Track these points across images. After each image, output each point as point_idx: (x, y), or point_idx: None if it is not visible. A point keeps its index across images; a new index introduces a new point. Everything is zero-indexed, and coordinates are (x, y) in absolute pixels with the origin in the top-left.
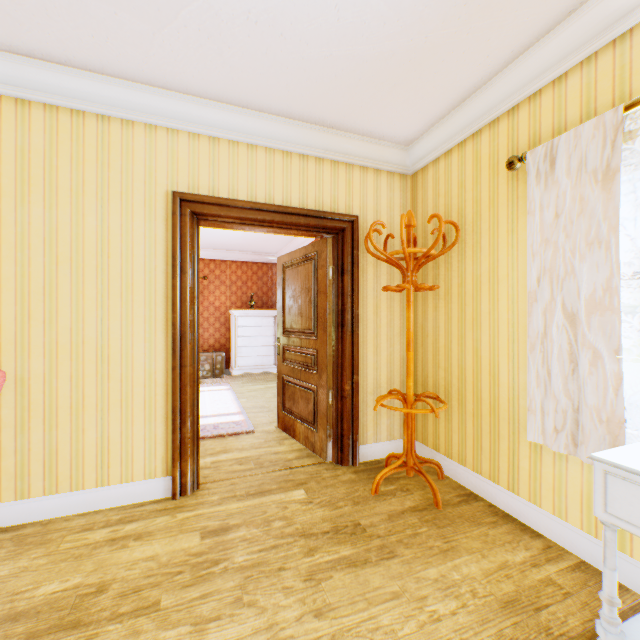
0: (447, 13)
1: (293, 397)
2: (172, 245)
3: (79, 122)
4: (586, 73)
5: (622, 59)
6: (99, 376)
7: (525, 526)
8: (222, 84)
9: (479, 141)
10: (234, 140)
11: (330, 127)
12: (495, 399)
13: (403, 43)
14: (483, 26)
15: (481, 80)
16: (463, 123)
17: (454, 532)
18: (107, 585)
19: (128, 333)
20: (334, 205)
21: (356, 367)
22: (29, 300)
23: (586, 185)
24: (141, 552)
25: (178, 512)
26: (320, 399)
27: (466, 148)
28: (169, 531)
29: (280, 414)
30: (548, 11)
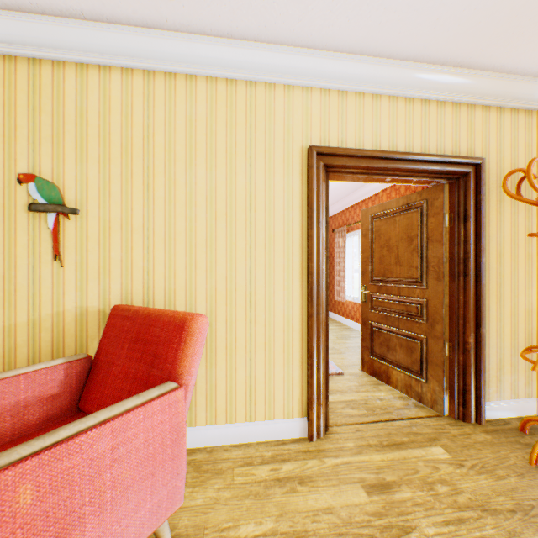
0: None
1: (386, 344)
2: (309, 197)
3: (232, 90)
4: None
5: None
6: (247, 320)
7: None
8: (365, 32)
9: None
10: (360, 92)
11: (457, 66)
12: None
13: None
14: None
15: None
16: None
17: None
18: (302, 537)
19: (270, 281)
20: (455, 149)
21: (481, 319)
22: (195, 251)
23: None
24: (314, 501)
25: (323, 456)
26: (431, 350)
27: None
28: (327, 479)
29: (366, 358)
30: None
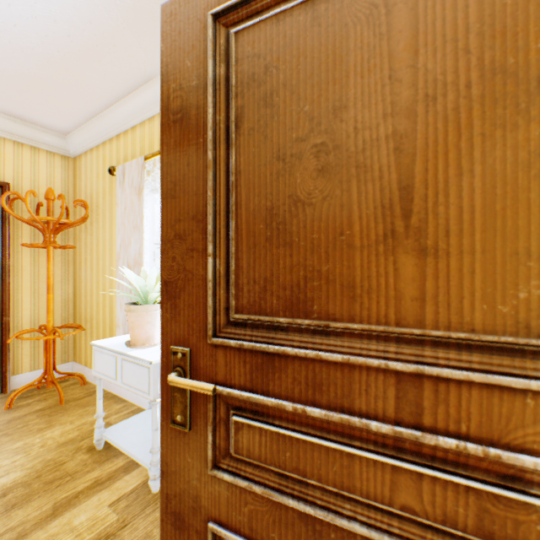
0: (37, 62)
1: None
2: None
3: None
4: (142, 131)
5: (152, 130)
6: None
7: (121, 399)
8: None
9: (106, 149)
10: None
11: None
12: (112, 322)
13: (10, 66)
14: (74, 80)
15: (98, 110)
16: (96, 133)
17: (62, 416)
18: None
19: None
20: None
21: (7, 310)
22: None
23: (134, 195)
24: None
25: None
26: None
27: (100, 151)
28: None
29: None
30: (115, 88)
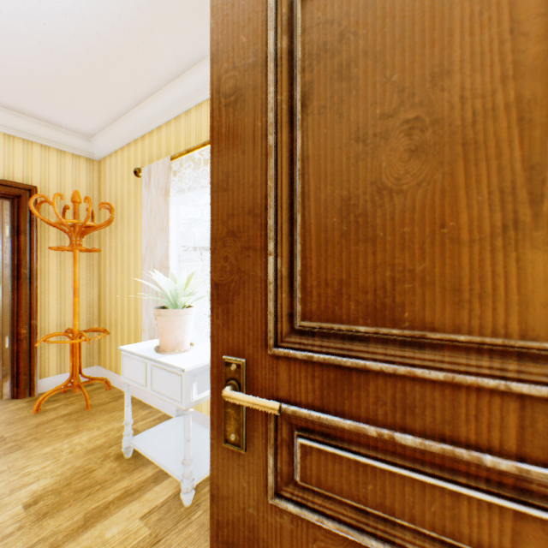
0: (65, 62)
1: None
2: None
3: None
4: (168, 130)
5: (178, 130)
6: None
7: (146, 404)
8: None
9: (131, 151)
10: None
11: (0, 105)
12: (137, 326)
13: (38, 68)
14: (100, 80)
15: (123, 111)
16: (121, 135)
17: (89, 421)
18: None
19: None
20: (9, 173)
21: (35, 313)
22: None
23: (160, 196)
24: None
25: None
26: None
27: (125, 153)
28: None
29: None
30: (141, 87)
